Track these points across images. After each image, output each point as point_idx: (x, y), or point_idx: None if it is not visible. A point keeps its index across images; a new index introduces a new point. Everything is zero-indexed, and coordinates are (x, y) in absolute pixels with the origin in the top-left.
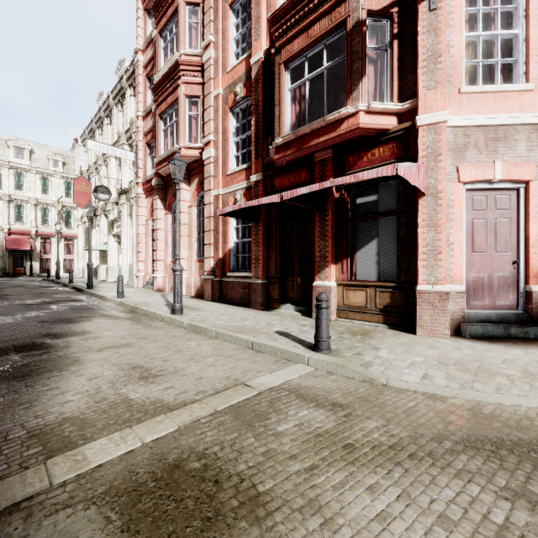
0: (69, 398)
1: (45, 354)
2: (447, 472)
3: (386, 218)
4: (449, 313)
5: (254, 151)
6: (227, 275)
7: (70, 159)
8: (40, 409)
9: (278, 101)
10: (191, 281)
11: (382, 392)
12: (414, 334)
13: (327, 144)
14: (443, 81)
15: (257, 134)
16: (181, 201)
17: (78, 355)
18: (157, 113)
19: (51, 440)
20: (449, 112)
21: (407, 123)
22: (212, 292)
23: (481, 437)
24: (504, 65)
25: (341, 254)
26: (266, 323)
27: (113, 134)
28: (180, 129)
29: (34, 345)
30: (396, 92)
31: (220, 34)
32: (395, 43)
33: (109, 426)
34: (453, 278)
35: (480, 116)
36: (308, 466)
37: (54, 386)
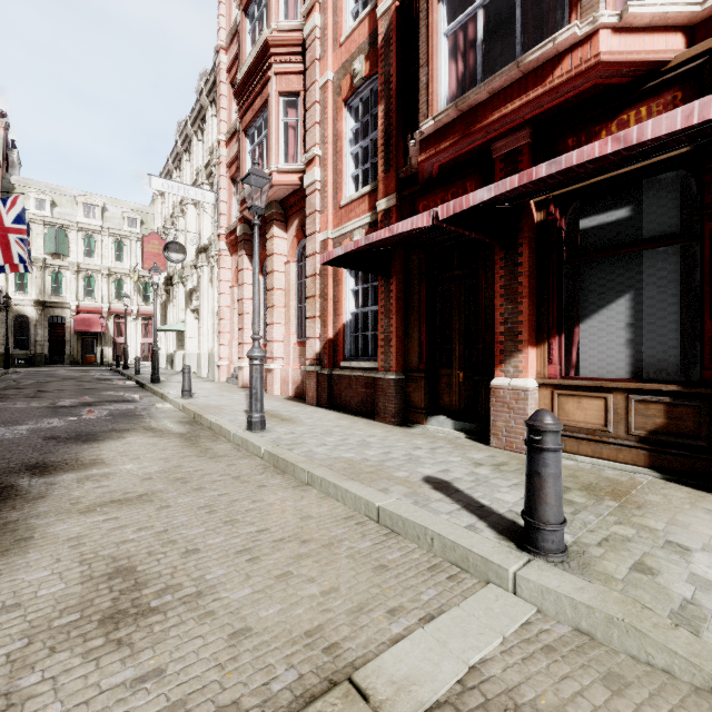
0: None
1: None
2: None
3: (651, 251)
4: None
5: (382, 160)
6: (340, 365)
7: (149, 216)
8: None
9: (425, 57)
10: (288, 374)
11: None
12: None
13: (522, 116)
14: None
15: (388, 131)
16: (275, 254)
17: (40, 522)
18: (241, 127)
19: None
20: None
21: None
22: (317, 392)
23: None
24: None
25: (548, 327)
26: (403, 454)
27: (191, 174)
28: (271, 145)
29: None
30: None
31: None
32: None
33: None
34: None
35: None
36: None
37: None
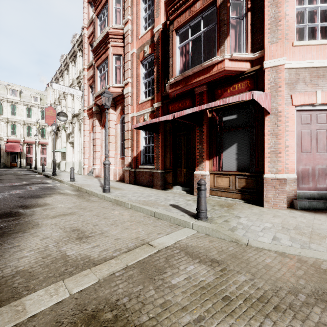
0: (24, 254)
1: (16, 220)
2: (307, 324)
3: (242, 129)
4: (286, 193)
5: (156, 88)
6: (139, 167)
7: (44, 96)
8: (2, 263)
9: (171, 55)
10: (116, 171)
11: (246, 251)
12: (262, 206)
13: (203, 81)
14: (282, 37)
15: (158, 77)
16: (110, 120)
17: (38, 220)
18: (95, 65)
19: (3, 291)
20: (286, 58)
21: (257, 66)
22: (129, 178)
23: (326, 290)
24: (322, 27)
25: (212, 153)
26: (163, 198)
27: (69, 80)
28: (109, 75)
29: (11, 214)
30: (249, 46)
31: (134, 15)
32: (249, 14)
33: (48, 278)
34: (288, 169)
35: (307, 61)
36: (196, 318)
37: (16, 244)
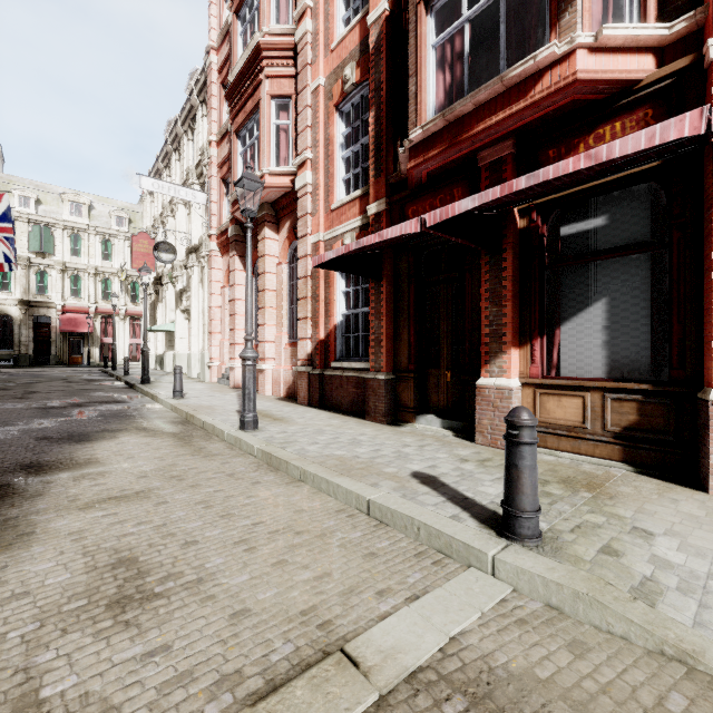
0: None
1: None
2: None
3: (625, 258)
4: None
5: (373, 166)
6: (331, 366)
7: (137, 215)
8: None
9: (414, 68)
10: (279, 374)
11: None
12: (702, 490)
13: (506, 127)
14: None
15: (378, 137)
16: (266, 256)
17: (40, 518)
18: (233, 129)
19: None
20: None
21: (682, 59)
22: (308, 393)
23: None
24: None
25: (530, 329)
26: (393, 451)
27: (181, 173)
28: (262, 148)
29: None
30: (653, 5)
31: None
32: None
33: None
34: None
35: None
36: None
37: None
